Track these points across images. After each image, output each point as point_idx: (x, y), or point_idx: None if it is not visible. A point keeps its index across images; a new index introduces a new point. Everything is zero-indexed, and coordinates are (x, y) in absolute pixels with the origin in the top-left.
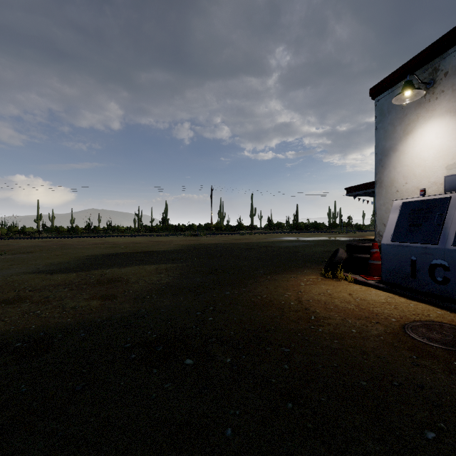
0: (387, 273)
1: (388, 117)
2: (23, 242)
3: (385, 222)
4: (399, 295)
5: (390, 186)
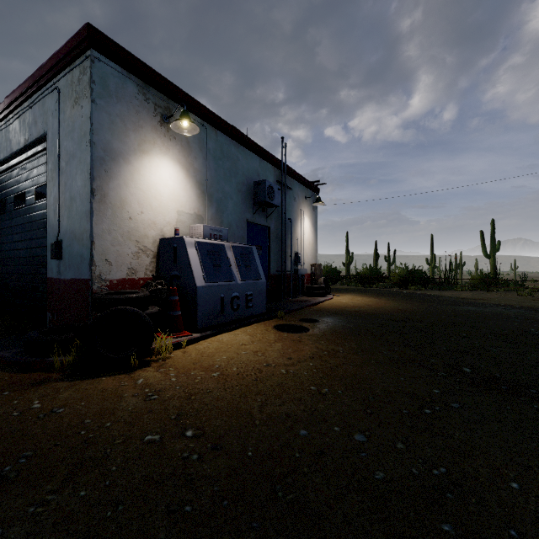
0: (203, 319)
1: (117, 106)
2: None
3: (113, 259)
4: (224, 333)
5: (121, 208)
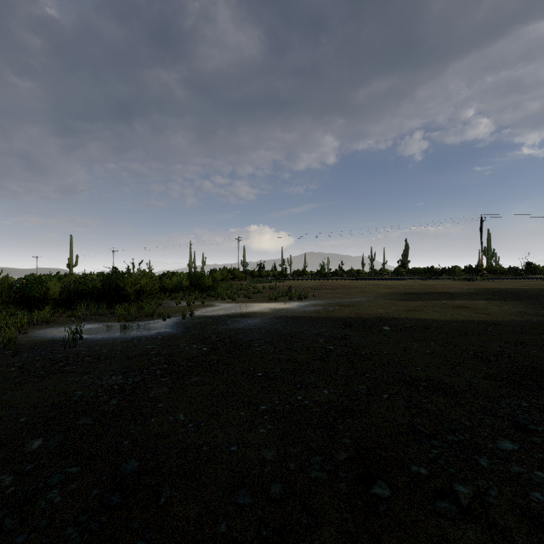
0: None
1: None
2: (306, 282)
3: None
4: None
5: None
